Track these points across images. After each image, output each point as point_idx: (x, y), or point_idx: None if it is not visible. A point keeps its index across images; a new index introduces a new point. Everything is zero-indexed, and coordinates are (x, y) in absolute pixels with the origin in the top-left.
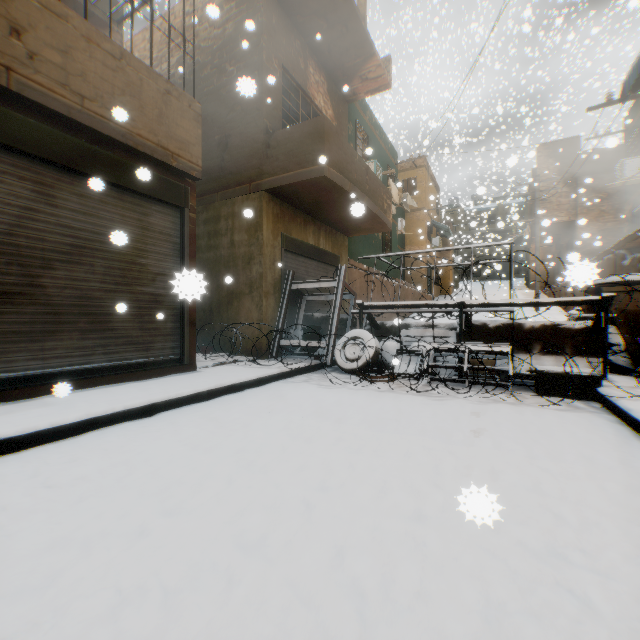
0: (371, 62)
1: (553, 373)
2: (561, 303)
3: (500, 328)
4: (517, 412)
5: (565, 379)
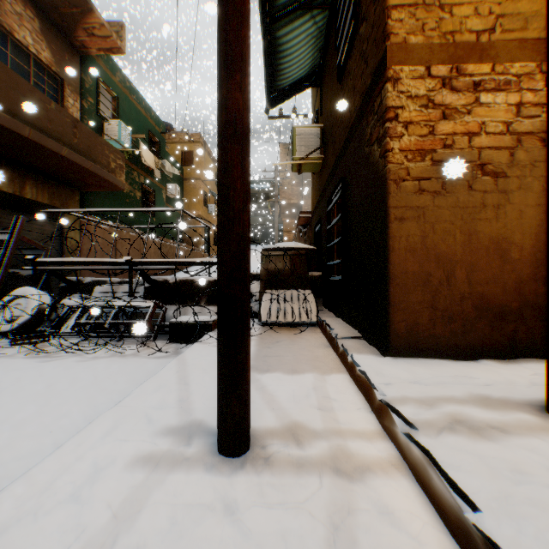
0: (92, 18)
1: (180, 323)
2: (204, 263)
3: (178, 284)
4: (108, 366)
5: (189, 327)
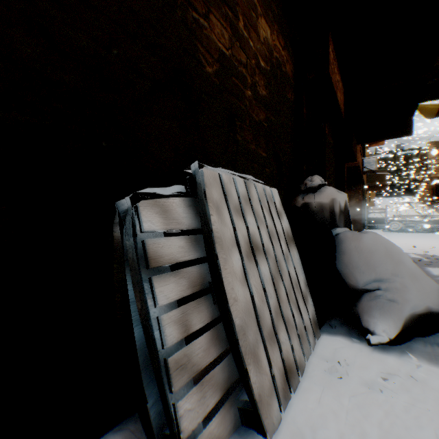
0: (382, 141)
1: None
2: None
3: (433, 221)
4: None
5: None
